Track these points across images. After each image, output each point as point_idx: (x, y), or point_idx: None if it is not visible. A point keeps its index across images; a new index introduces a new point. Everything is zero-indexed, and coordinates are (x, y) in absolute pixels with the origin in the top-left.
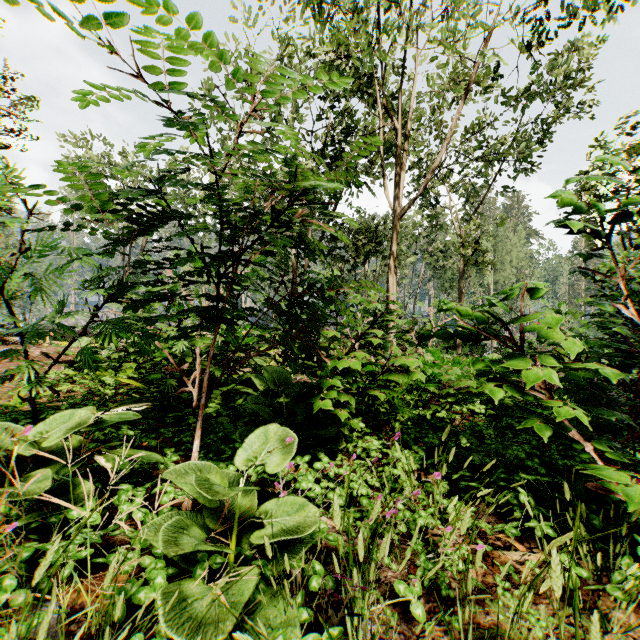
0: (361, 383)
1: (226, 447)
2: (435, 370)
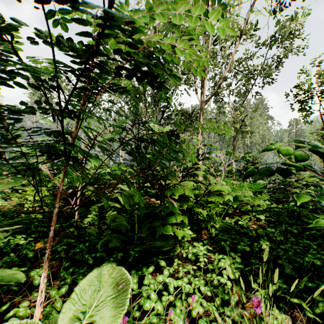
0: (190, 204)
1: (89, 256)
2: (237, 193)
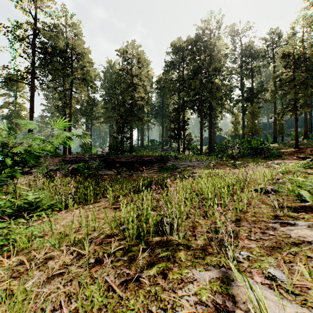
0: None
1: None
2: None
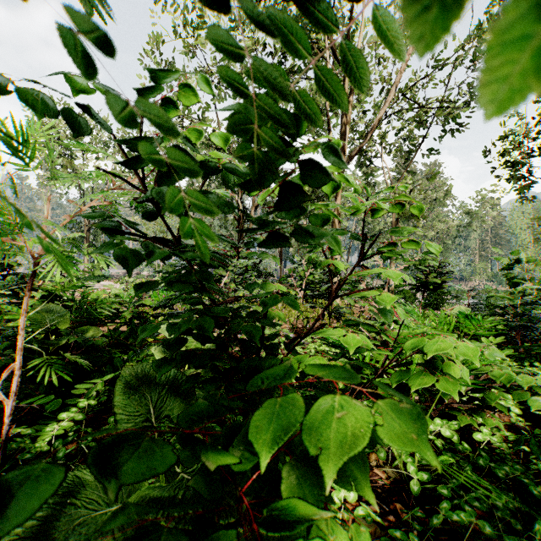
0: None
1: None
2: None
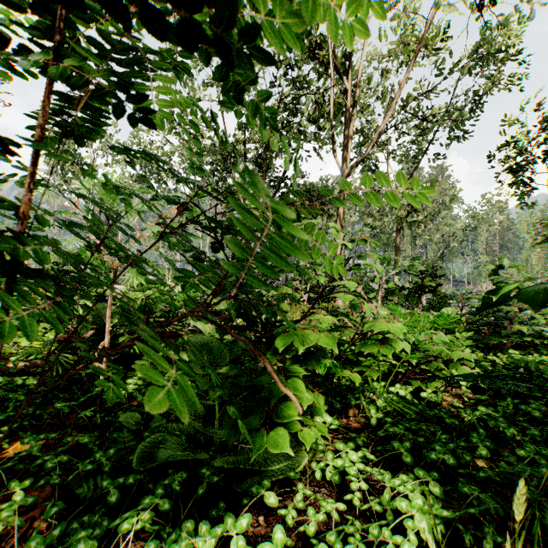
0: (329, 363)
1: (110, 484)
2: (417, 336)
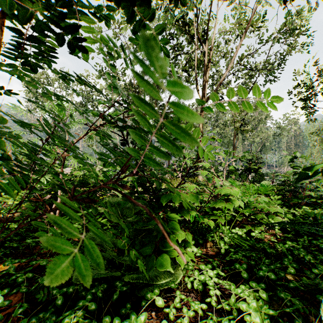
0: (196, 215)
1: (58, 292)
2: (249, 198)
